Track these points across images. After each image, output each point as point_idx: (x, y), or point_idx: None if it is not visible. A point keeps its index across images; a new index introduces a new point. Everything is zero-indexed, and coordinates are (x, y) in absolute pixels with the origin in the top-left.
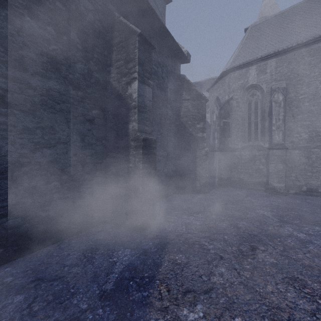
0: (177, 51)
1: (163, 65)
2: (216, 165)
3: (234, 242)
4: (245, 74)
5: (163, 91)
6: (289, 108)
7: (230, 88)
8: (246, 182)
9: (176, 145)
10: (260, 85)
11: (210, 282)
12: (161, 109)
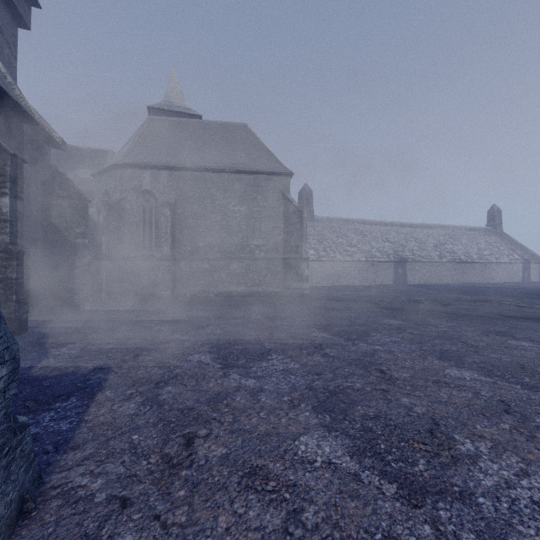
0: (48, 138)
1: (26, 153)
2: (104, 276)
3: (107, 327)
4: (139, 177)
5: (26, 185)
6: (178, 222)
7: (123, 186)
8: (139, 294)
9: (45, 252)
10: (154, 193)
11: (85, 339)
12: (23, 208)
